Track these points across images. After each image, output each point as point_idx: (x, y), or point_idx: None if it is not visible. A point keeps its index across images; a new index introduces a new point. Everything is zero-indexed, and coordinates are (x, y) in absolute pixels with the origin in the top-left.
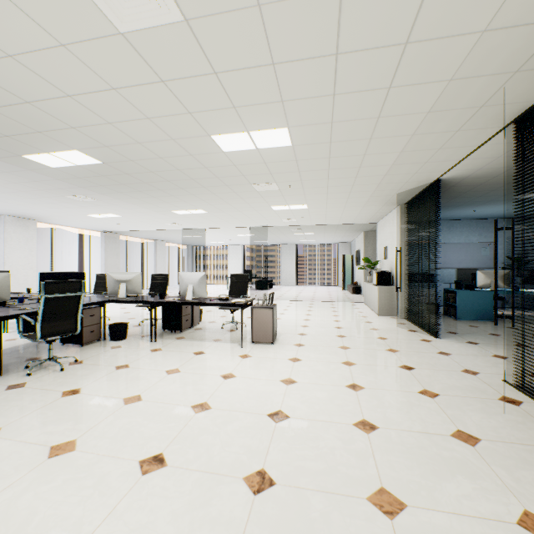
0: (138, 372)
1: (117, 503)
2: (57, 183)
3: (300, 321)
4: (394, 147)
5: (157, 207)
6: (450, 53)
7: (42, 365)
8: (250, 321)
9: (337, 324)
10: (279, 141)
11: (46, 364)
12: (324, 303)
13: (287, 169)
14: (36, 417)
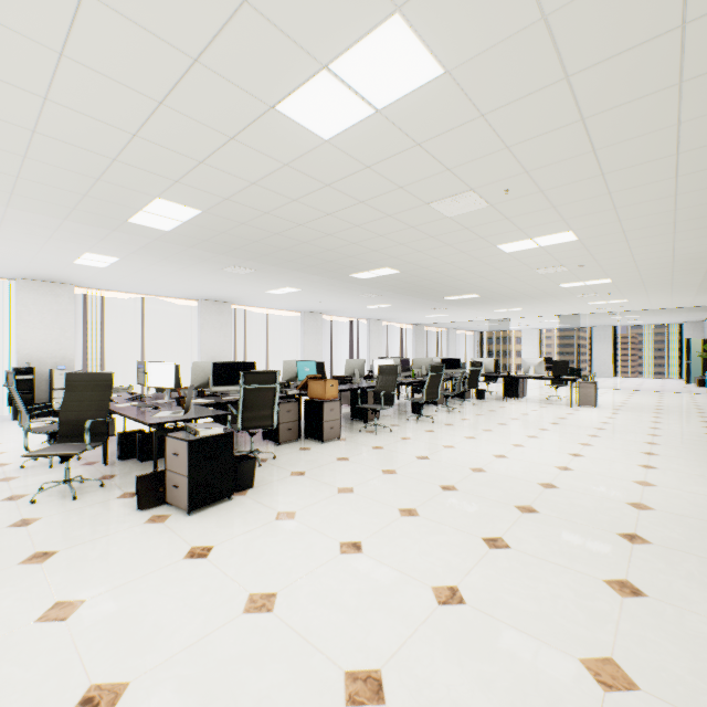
0: (514, 409)
1: (549, 426)
2: (438, 304)
3: (619, 401)
4: (695, 275)
5: (484, 309)
6: (700, 260)
7: (458, 404)
8: (569, 398)
9: (658, 404)
10: (602, 282)
11: (459, 403)
12: (649, 392)
13: (607, 288)
14: (490, 414)
